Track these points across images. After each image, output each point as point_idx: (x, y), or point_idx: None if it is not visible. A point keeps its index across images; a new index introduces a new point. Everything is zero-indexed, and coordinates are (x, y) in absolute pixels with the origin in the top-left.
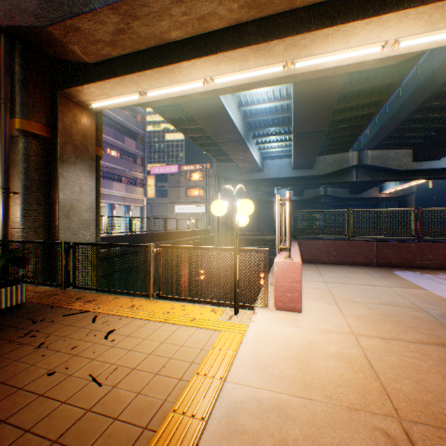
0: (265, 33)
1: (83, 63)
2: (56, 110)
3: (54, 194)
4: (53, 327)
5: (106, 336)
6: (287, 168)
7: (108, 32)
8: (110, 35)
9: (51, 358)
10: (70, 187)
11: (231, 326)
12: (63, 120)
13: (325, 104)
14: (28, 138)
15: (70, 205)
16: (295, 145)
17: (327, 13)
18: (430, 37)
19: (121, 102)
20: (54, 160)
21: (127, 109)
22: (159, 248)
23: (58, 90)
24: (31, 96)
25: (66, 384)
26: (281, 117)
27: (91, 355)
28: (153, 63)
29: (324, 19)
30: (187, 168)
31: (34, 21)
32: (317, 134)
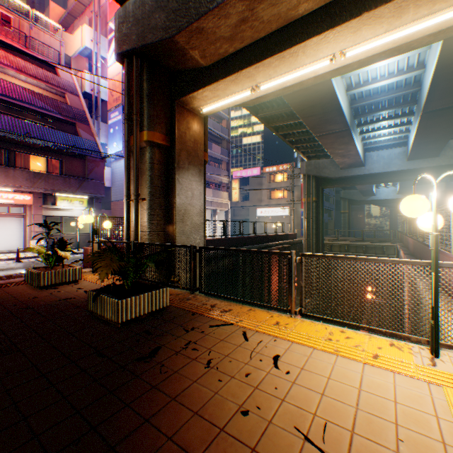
0: None
1: (198, 68)
2: (173, 119)
3: (171, 199)
4: (207, 340)
5: (274, 365)
6: (399, 160)
7: (229, 26)
8: (231, 29)
9: (230, 386)
10: (184, 192)
11: (449, 379)
12: (179, 128)
13: None
14: (152, 148)
15: (184, 210)
16: (420, 127)
17: None
18: None
19: (230, 103)
20: (171, 167)
21: (213, 117)
22: (300, 256)
23: (175, 100)
24: (154, 109)
25: (273, 437)
26: (402, 94)
27: (275, 392)
28: (273, 49)
29: None
30: (268, 170)
31: (162, 35)
32: None
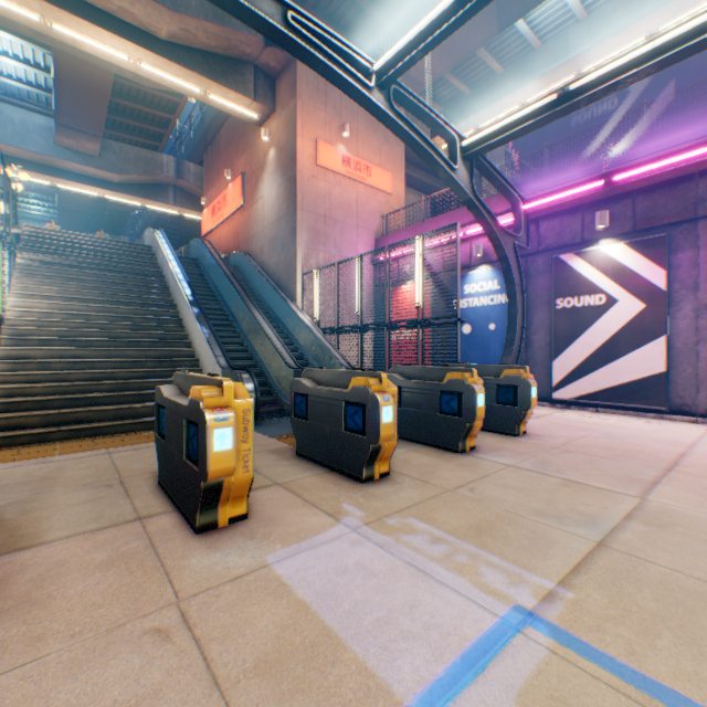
0: (43, 171)
1: None
2: None
3: None
4: None
5: None
6: None
7: None
8: None
9: None
10: None
11: None
12: None
13: (85, 199)
14: None
15: None
16: (62, 216)
17: (74, 177)
18: (117, 199)
19: None
20: None
21: None
22: None
23: None
24: None
25: None
26: (47, 190)
27: None
28: None
29: (72, 178)
30: None
31: None
32: (83, 214)
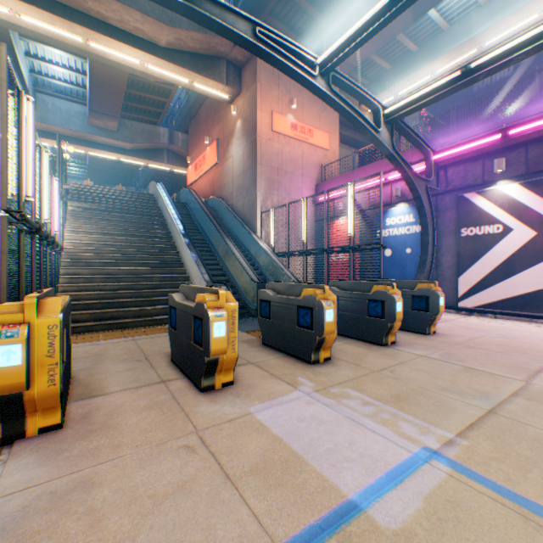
0: (80, 144)
1: None
2: None
3: None
4: None
5: None
6: None
7: None
8: None
9: None
10: None
11: None
12: None
13: (106, 161)
14: None
15: None
16: (91, 174)
17: (100, 147)
18: (129, 161)
19: None
20: None
21: None
22: None
23: None
24: None
25: None
26: (81, 156)
27: None
28: None
29: (99, 148)
30: None
31: None
32: (105, 172)
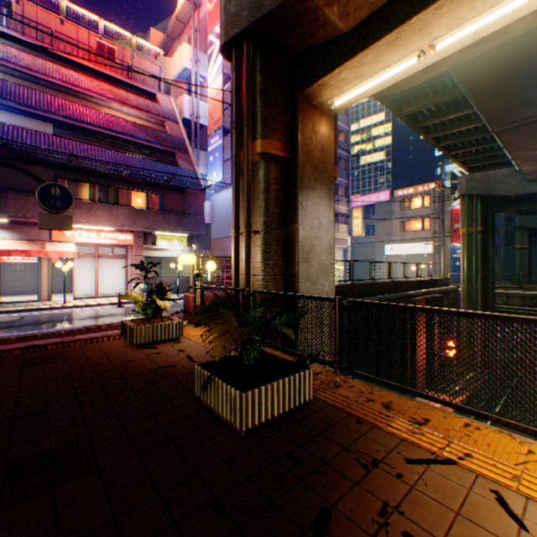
0: None
1: (333, 39)
2: (294, 121)
3: (291, 232)
4: (422, 506)
5: None
6: None
7: None
8: None
9: None
10: (308, 221)
11: None
12: (302, 132)
13: None
14: (267, 162)
15: (308, 245)
16: None
17: None
18: None
19: (377, 85)
20: (291, 187)
21: None
22: None
23: (296, 93)
24: (270, 109)
25: None
26: None
27: None
28: None
29: None
30: (401, 193)
31: None
32: None
